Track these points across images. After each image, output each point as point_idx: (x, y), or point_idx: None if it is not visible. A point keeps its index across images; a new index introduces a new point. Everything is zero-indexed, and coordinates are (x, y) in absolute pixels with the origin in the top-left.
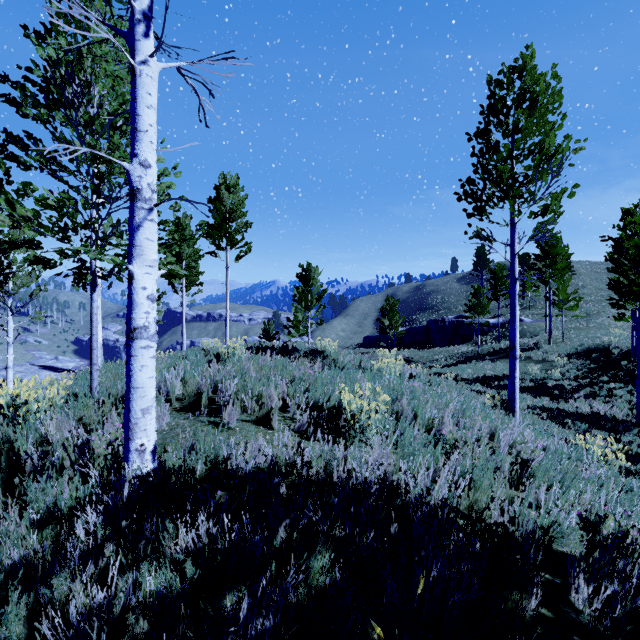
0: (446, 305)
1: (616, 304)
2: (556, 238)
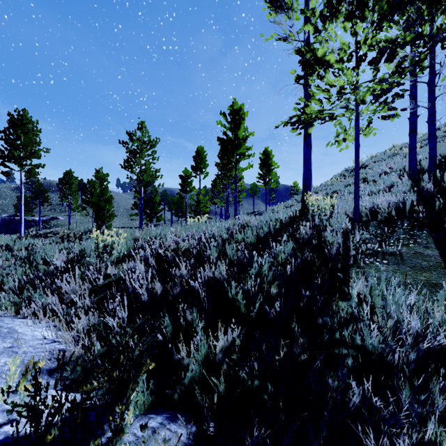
0: (1, 207)
1: (84, 208)
2: (72, 175)
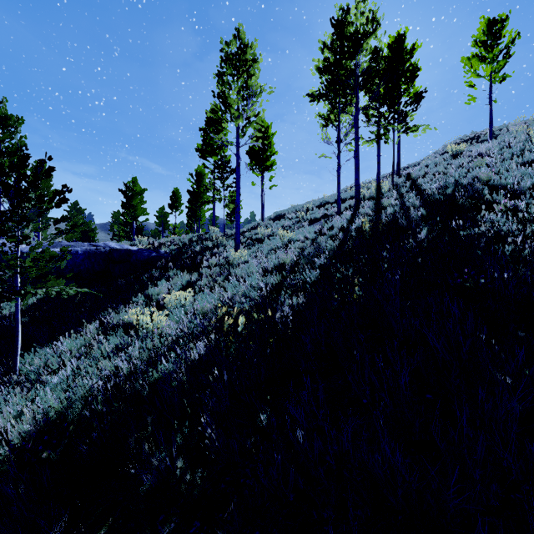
0: None
1: None
2: None
